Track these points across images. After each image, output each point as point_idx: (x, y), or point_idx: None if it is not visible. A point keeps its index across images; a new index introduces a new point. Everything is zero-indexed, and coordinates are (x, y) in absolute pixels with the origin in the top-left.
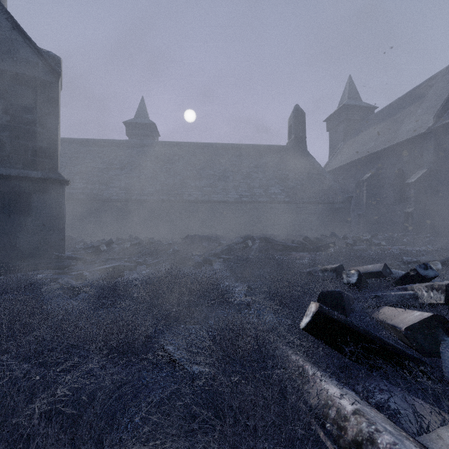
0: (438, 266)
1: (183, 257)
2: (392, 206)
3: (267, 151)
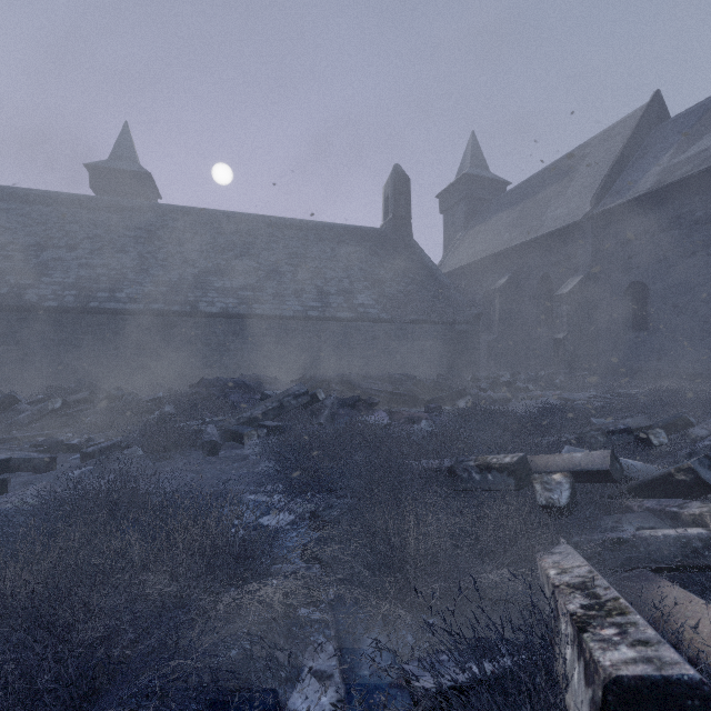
0: (663, 439)
1: (175, 431)
2: (535, 330)
3: (351, 236)
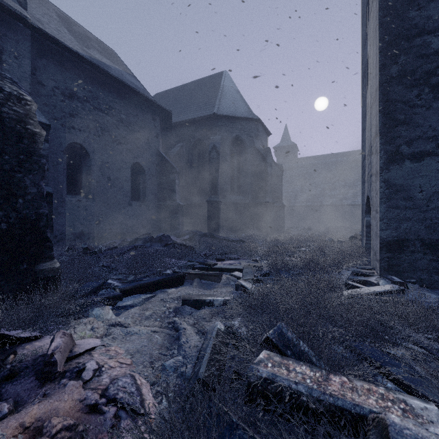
0: None
1: (327, 233)
2: None
3: None
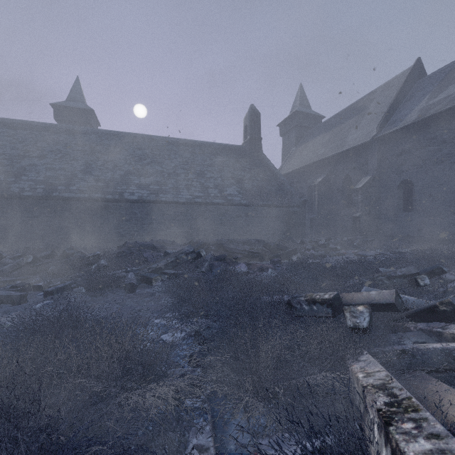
0: (426, 281)
1: (107, 277)
2: (341, 211)
3: (222, 150)
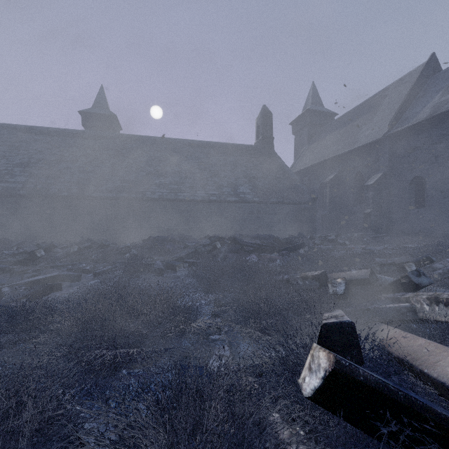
0: (413, 268)
1: (141, 262)
2: (352, 207)
3: (236, 150)
